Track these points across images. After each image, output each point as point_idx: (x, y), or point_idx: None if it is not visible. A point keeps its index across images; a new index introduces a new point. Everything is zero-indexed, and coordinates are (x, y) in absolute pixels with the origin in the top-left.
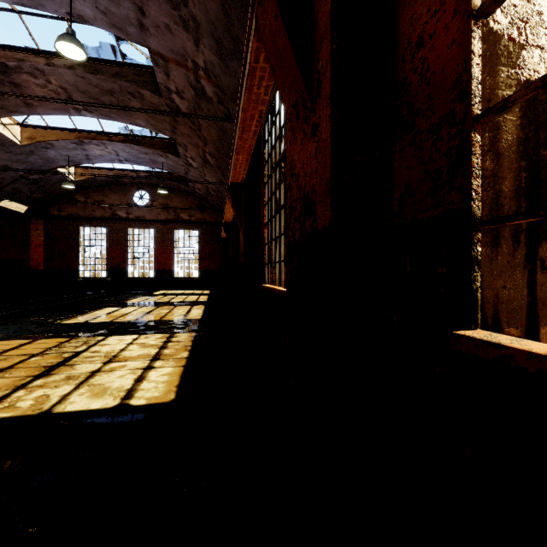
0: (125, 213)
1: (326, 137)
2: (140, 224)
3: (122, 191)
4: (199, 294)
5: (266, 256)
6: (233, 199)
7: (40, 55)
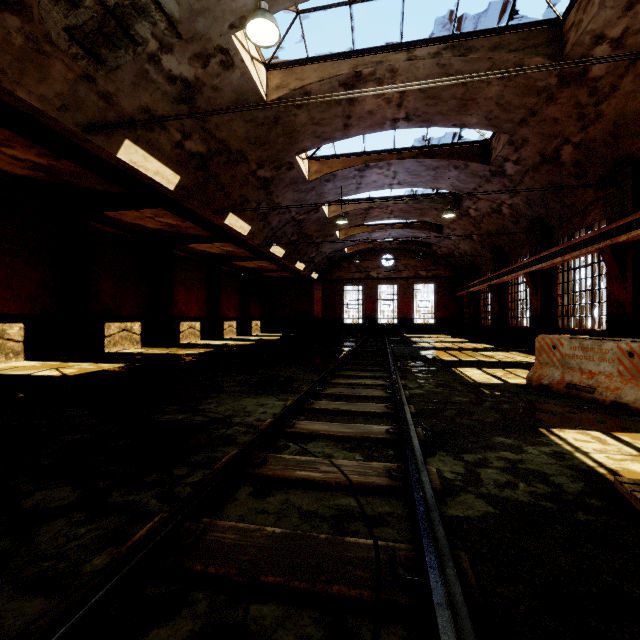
0: (376, 273)
1: (630, 293)
2: (387, 281)
3: (374, 257)
4: (449, 337)
5: (558, 312)
6: (531, 279)
7: (391, 199)
